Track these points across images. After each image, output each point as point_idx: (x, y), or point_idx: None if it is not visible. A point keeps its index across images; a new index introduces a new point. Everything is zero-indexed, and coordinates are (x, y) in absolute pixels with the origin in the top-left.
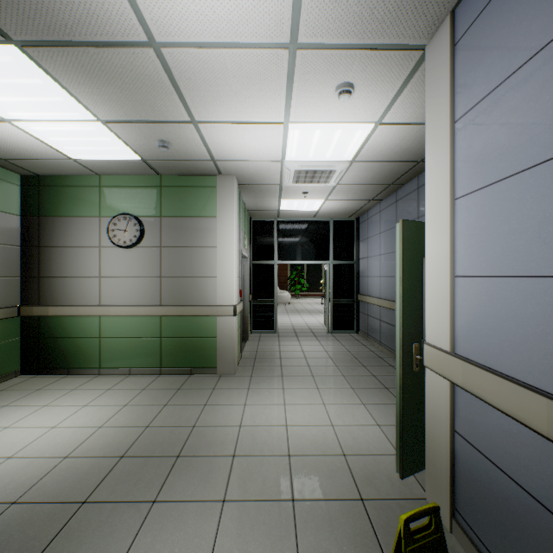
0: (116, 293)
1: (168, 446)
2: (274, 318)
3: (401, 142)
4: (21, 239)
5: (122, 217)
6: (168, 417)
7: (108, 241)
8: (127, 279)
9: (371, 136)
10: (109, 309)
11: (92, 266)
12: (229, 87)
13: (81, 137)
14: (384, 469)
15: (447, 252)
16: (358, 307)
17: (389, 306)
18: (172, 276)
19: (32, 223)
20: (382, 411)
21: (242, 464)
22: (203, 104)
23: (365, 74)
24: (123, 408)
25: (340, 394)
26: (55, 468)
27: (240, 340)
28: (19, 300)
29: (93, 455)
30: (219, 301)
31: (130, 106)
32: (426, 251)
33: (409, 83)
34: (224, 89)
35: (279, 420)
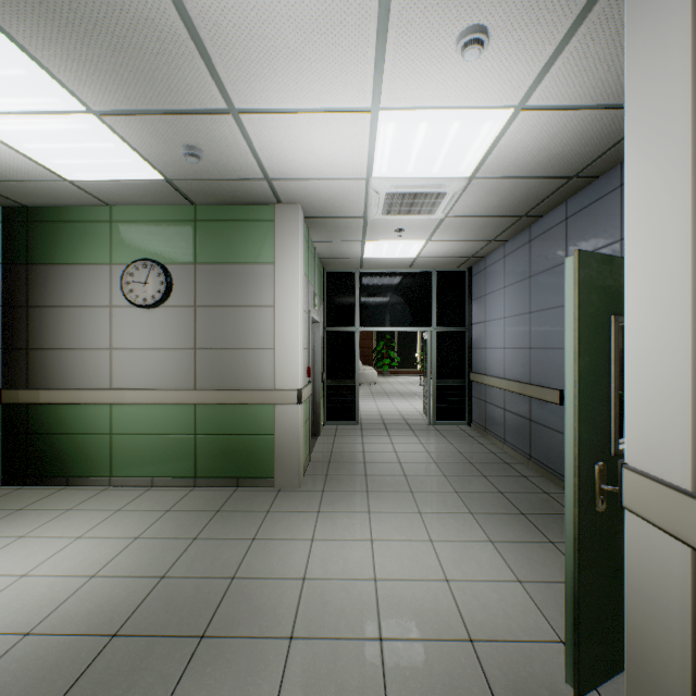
0: (133, 371)
1: (190, 615)
2: (355, 404)
3: (550, 142)
4: (3, 296)
5: (141, 264)
6: (197, 561)
7: (122, 298)
8: (148, 352)
9: (504, 132)
10: (123, 394)
11: (101, 334)
12: (283, 41)
13: (71, 143)
14: (541, 673)
15: (684, 303)
16: (470, 390)
17: (518, 390)
18: (211, 347)
19: (18, 273)
20: (522, 555)
21: (304, 656)
22: (244, 76)
23: (511, 6)
24: (132, 542)
25: (455, 523)
26: (4, 657)
27: (308, 436)
28: (0, 381)
29: (70, 632)
30: (277, 384)
31: (132, 83)
32: (628, 304)
33: (582, 24)
34: (275, 45)
35: (364, 569)
